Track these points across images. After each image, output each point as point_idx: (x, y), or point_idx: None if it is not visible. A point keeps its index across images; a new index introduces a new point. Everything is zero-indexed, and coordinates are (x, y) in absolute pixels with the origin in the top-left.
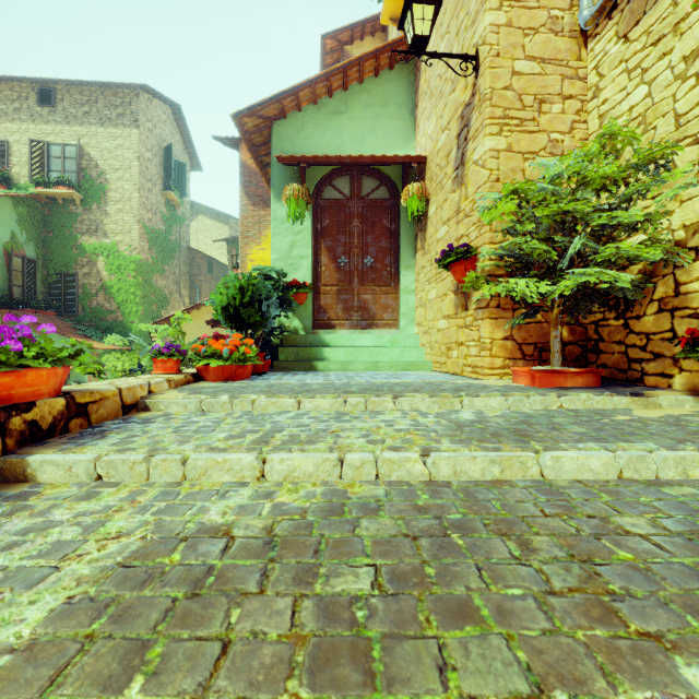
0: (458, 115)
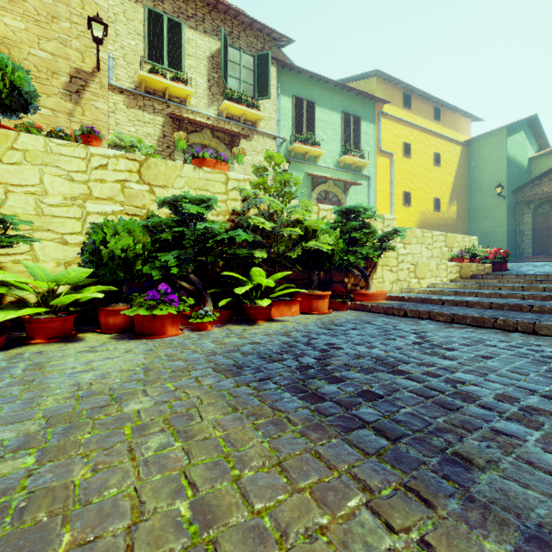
0: (71, 65)
